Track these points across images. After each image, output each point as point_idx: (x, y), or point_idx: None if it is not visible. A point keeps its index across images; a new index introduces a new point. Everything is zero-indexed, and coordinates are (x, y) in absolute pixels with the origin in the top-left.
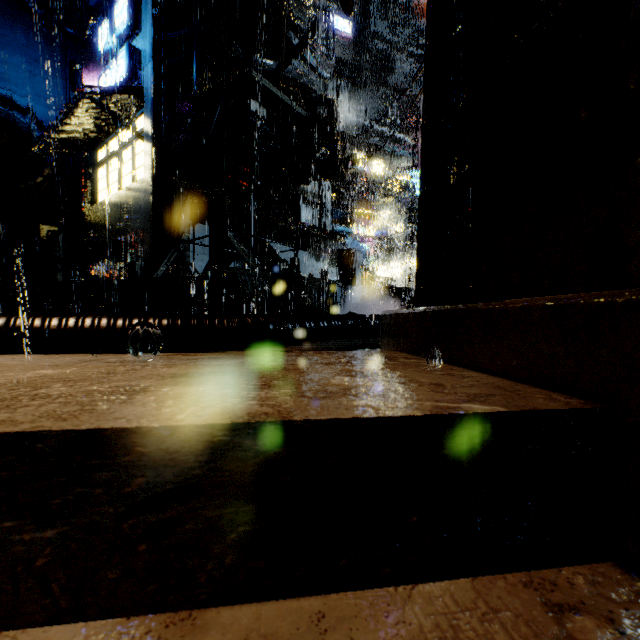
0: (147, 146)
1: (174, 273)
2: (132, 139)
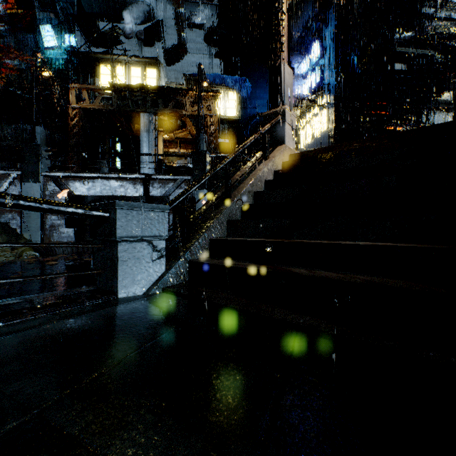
0: (331, 111)
1: None
2: (320, 111)
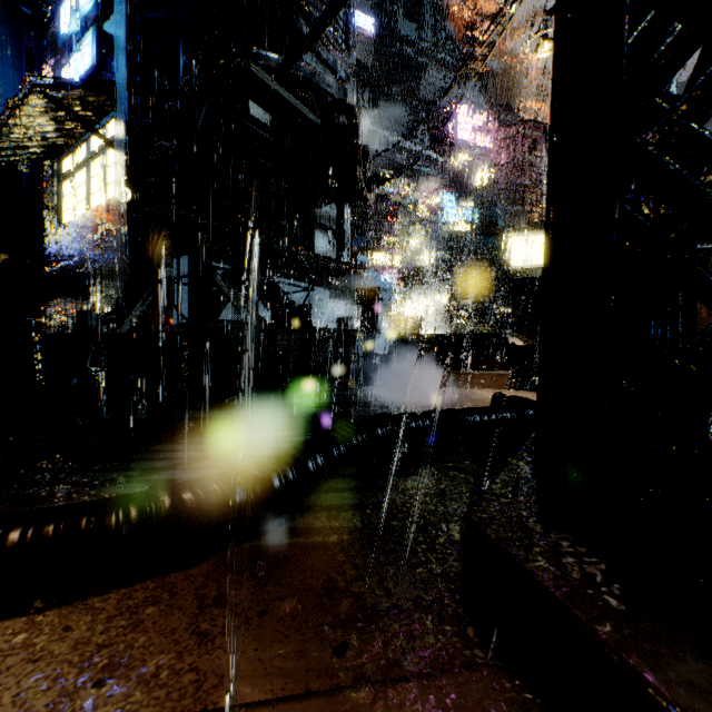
0: (119, 156)
1: (140, 328)
2: (103, 147)
